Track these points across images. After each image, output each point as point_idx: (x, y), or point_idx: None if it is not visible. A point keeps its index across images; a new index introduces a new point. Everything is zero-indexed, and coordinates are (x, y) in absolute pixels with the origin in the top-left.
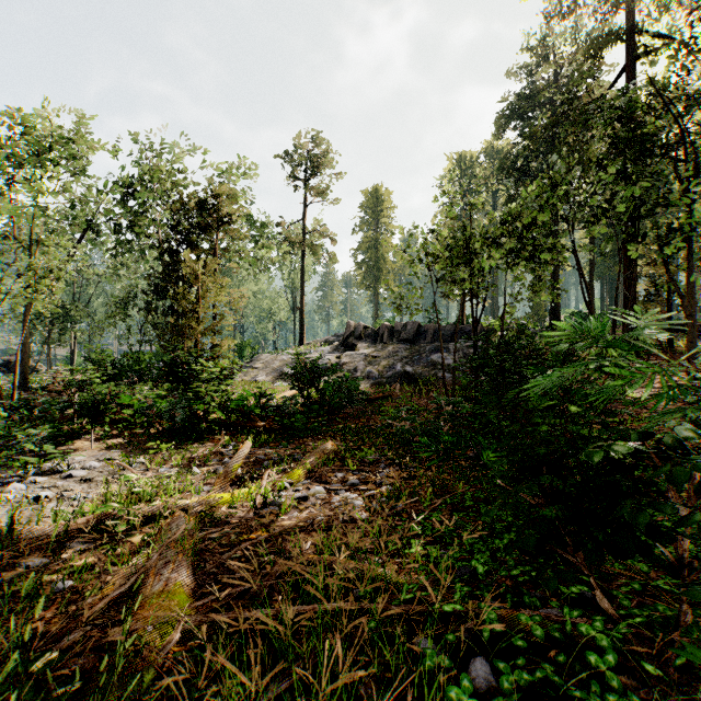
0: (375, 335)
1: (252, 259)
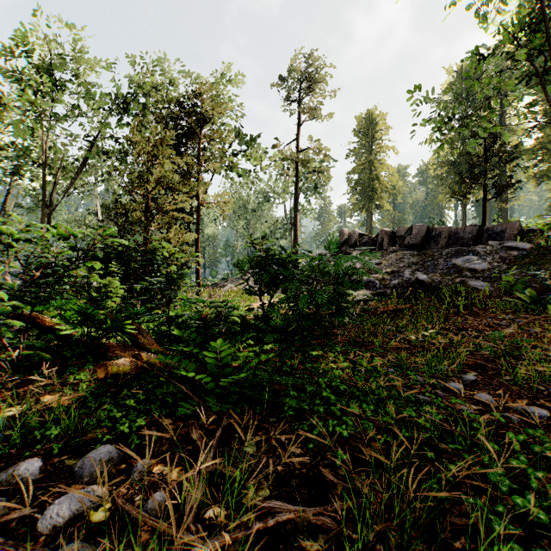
0: (372, 243)
1: (243, 170)
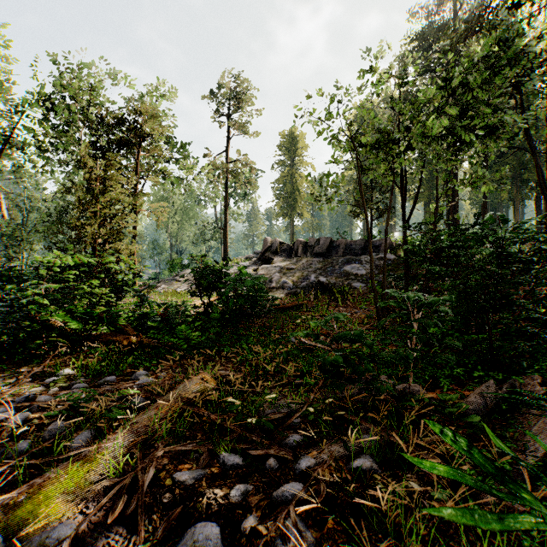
0: (290, 250)
1: (176, 179)
